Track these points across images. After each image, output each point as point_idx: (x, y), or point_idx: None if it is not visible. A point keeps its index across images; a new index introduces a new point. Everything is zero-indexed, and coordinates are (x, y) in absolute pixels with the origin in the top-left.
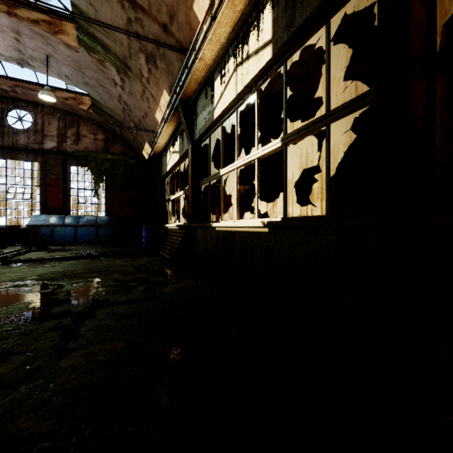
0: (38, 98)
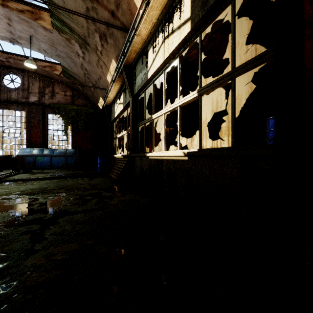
0: (25, 66)
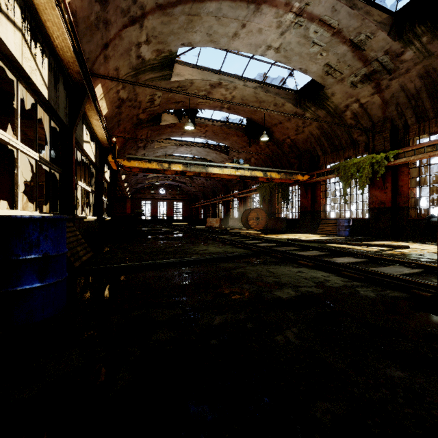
0: None
